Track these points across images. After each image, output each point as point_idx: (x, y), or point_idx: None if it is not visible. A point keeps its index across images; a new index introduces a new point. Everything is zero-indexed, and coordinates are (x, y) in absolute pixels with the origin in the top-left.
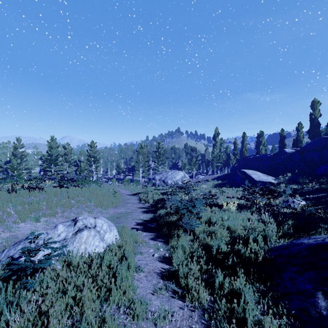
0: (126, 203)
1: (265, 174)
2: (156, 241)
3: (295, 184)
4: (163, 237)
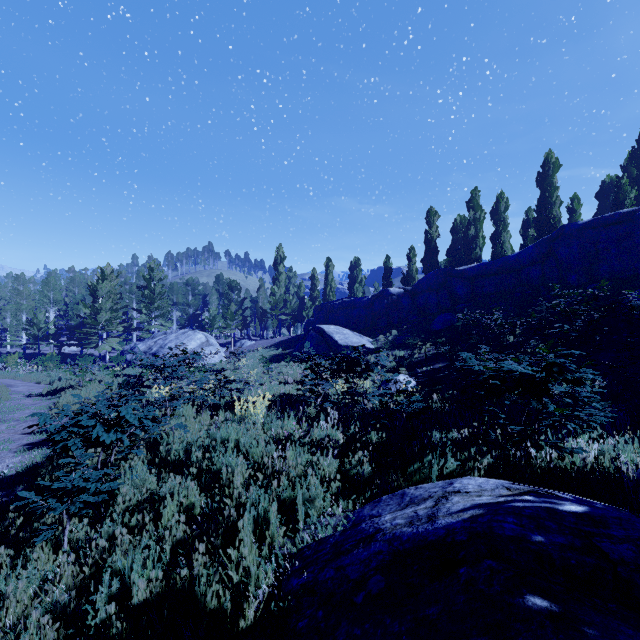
0: None
1: (357, 333)
2: None
3: (403, 349)
4: None
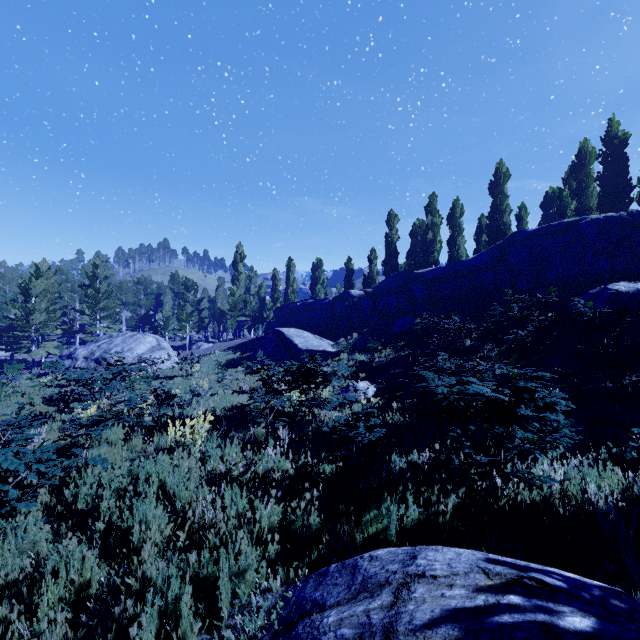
0: None
1: (318, 336)
2: None
3: (363, 353)
4: None
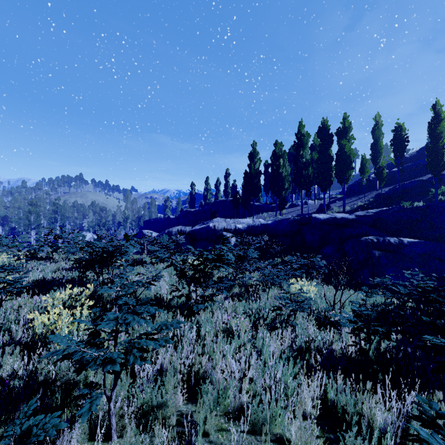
0: None
1: (156, 232)
2: None
3: None
4: None
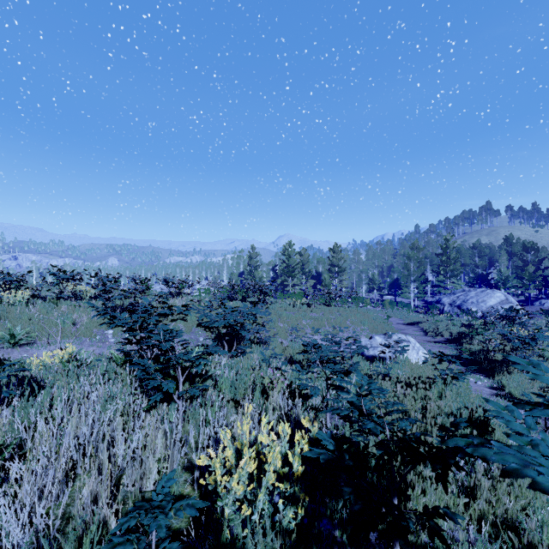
0: (403, 333)
1: None
2: (474, 374)
3: None
4: (483, 373)
